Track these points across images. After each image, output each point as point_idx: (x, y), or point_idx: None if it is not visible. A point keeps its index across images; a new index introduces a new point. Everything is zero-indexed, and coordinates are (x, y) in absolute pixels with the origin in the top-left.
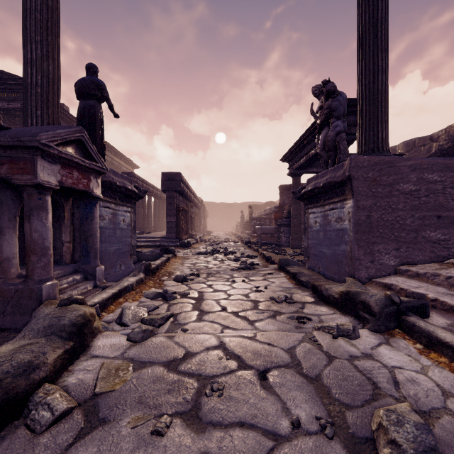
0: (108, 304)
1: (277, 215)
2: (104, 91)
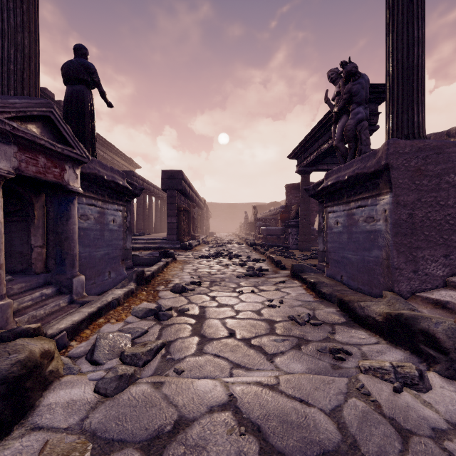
0: (81, 329)
1: (283, 215)
2: (94, 76)
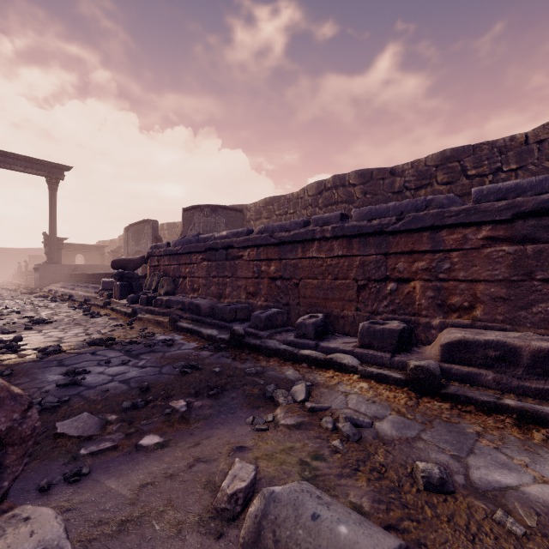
0: None
1: None
2: None
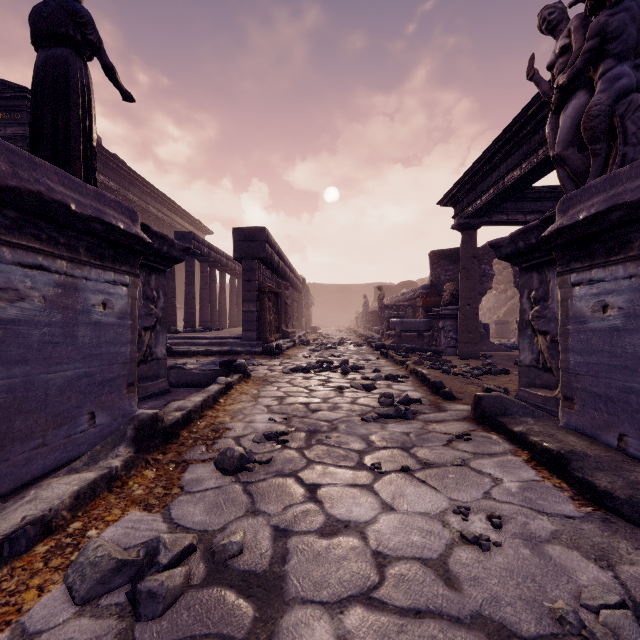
0: None
1: (427, 300)
2: (89, 30)
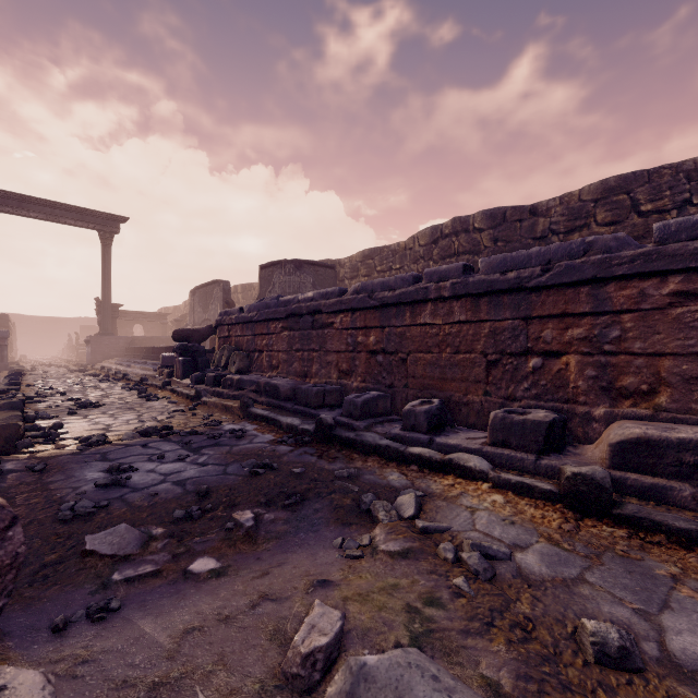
0: None
1: None
2: None
